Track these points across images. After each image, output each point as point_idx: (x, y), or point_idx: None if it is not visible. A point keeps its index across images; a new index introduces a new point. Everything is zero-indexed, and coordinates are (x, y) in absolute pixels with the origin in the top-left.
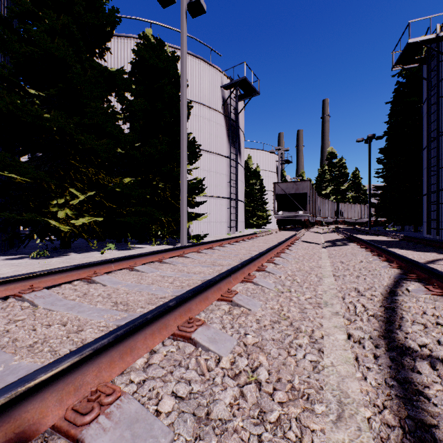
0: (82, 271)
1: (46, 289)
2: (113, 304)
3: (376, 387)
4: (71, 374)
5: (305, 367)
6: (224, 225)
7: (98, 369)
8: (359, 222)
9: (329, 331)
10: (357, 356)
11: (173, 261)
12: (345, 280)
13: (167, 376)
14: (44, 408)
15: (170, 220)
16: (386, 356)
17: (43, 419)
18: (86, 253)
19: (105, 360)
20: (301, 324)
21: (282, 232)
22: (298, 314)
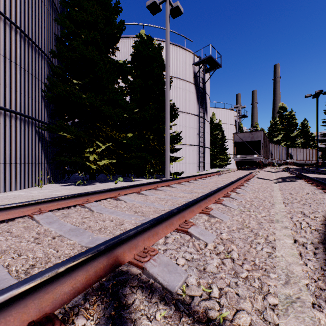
0: (111, 193)
1: (95, 202)
2: (134, 212)
3: (314, 269)
4: (133, 239)
5: (263, 255)
6: (195, 165)
7: (143, 240)
8: (307, 163)
9: (279, 237)
10: (300, 252)
11: (164, 189)
12: (293, 206)
13: (178, 249)
14: (124, 252)
15: (157, 162)
16: (323, 253)
17: (125, 257)
18: (106, 183)
19: (146, 236)
20: (259, 231)
21: (240, 171)
22: (256, 225)
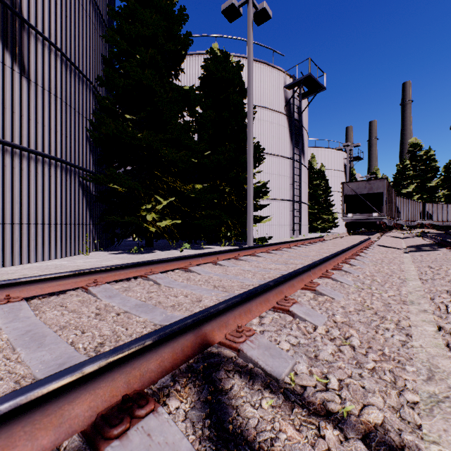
0: (180, 262)
1: (160, 273)
2: (213, 287)
3: None
4: (222, 315)
5: (394, 343)
6: (287, 228)
7: (234, 318)
8: None
9: (416, 323)
10: (448, 342)
11: (248, 259)
12: (435, 283)
13: (278, 331)
14: (213, 331)
15: (235, 223)
16: None
17: (214, 337)
18: (168, 251)
19: (237, 313)
20: (386, 314)
21: (352, 236)
22: (382, 307)
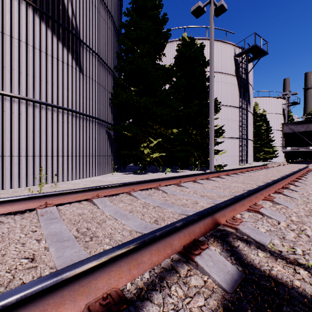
0: (174, 180)
1: (165, 186)
2: (200, 196)
3: None
4: (222, 210)
5: None
6: (236, 158)
7: (228, 212)
8: None
9: None
10: None
11: (215, 179)
12: None
13: (255, 222)
14: (219, 217)
15: (200, 155)
16: None
17: (220, 221)
18: (157, 173)
19: (229, 210)
20: None
21: (291, 165)
22: None
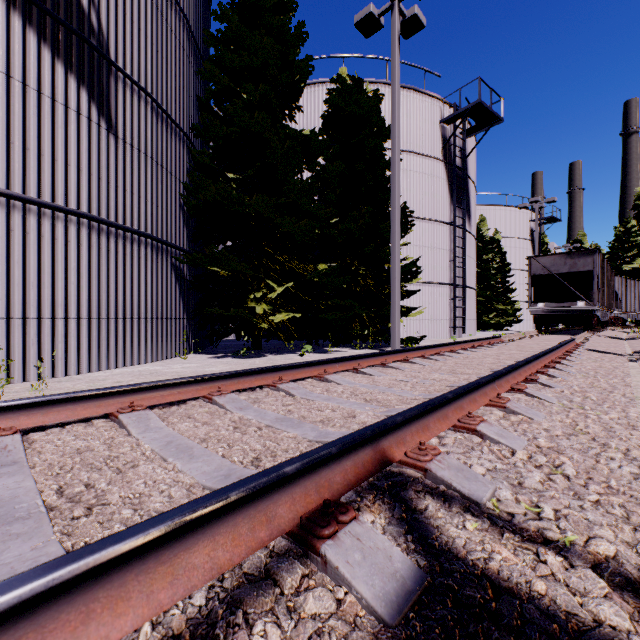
0: (313, 369)
1: (292, 382)
2: (363, 401)
3: None
4: (399, 430)
5: (623, 475)
6: (445, 324)
7: (411, 434)
8: None
9: None
10: None
11: (399, 366)
12: None
13: (466, 453)
14: (391, 447)
15: (373, 317)
16: None
17: (393, 454)
18: (283, 355)
19: (413, 429)
20: (609, 441)
21: (545, 337)
22: (602, 432)
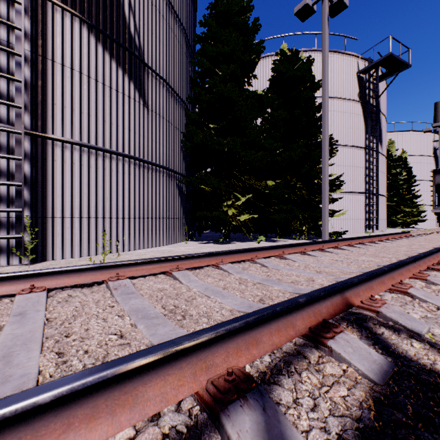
0: (275, 251)
1: (263, 258)
2: (315, 272)
3: None
4: (355, 287)
5: None
6: (361, 222)
7: (362, 291)
8: None
9: None
10: None
11: (333, 251)
12: None
13: (402, 306)
14: (351, 297)
15: (307, 217)
16: None
17: (353, 301)
18: (246, 242)
19: (363, 288)
20: None
21: None
22: None
